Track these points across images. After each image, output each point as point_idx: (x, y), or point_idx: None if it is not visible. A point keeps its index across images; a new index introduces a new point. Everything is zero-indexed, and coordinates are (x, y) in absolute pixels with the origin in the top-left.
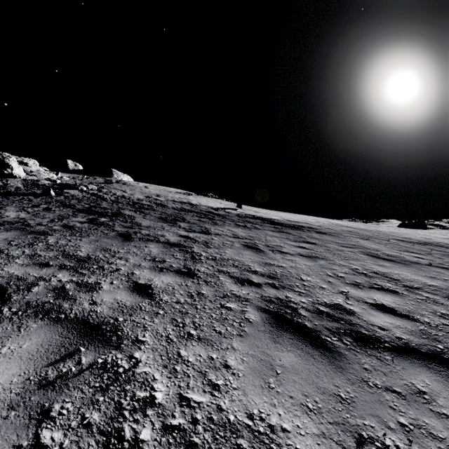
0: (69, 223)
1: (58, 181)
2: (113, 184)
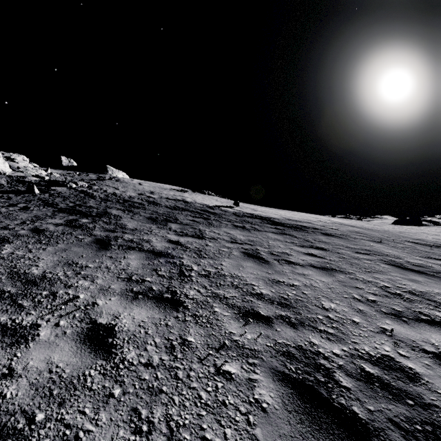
0: (41, 226)
1: (46, 177)
2: (105, 180)
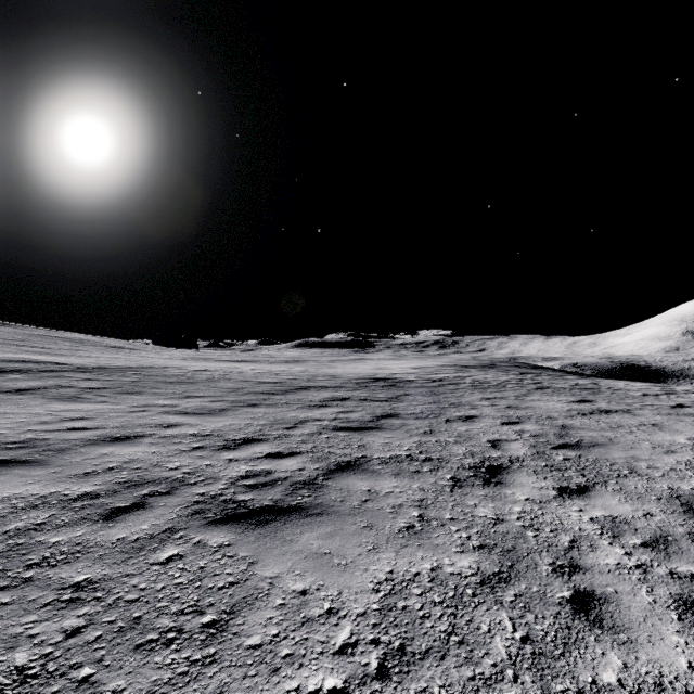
0: None
1: None
2: None
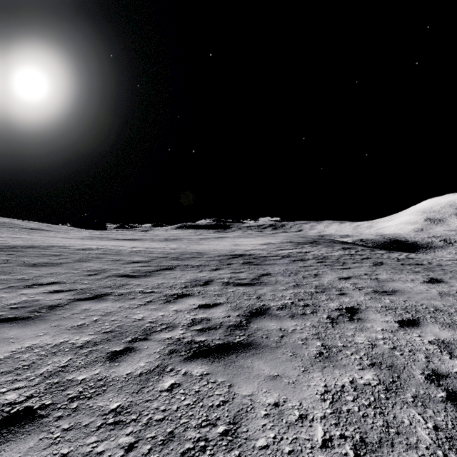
0: None
1: None
2: None
